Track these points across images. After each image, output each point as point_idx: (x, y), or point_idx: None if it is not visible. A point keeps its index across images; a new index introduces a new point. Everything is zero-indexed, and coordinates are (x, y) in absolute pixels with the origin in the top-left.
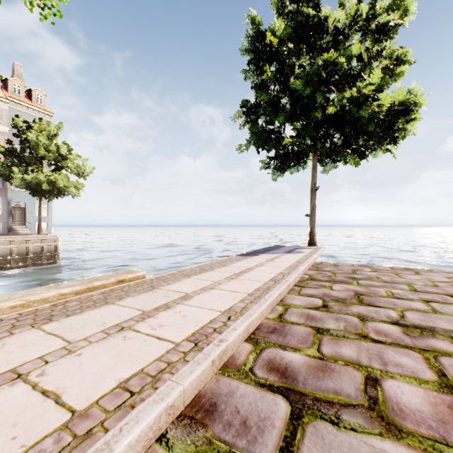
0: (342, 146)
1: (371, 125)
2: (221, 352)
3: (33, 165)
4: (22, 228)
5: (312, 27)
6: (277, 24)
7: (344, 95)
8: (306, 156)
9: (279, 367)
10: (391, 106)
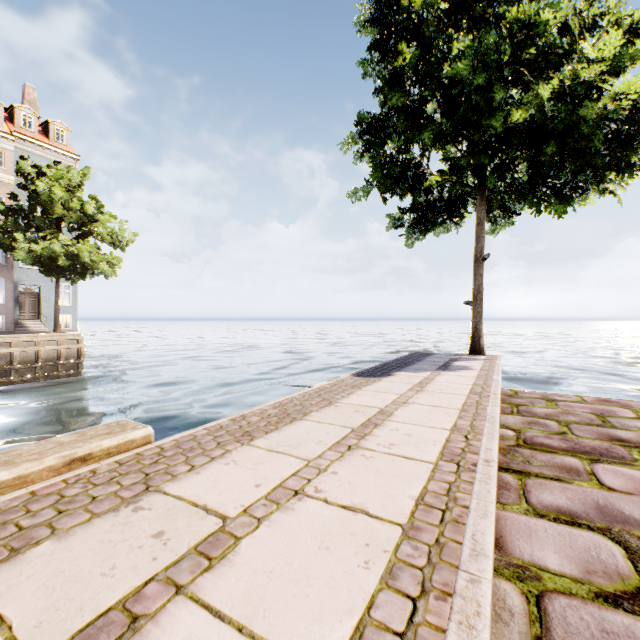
0: (531, 184)
1: (596, 138)
2: None
3: (45, 230)
4: (34, 324)
5: None
6: None
7: (536, 94)
8: (464, 206)
9: None
10: (633, 103)
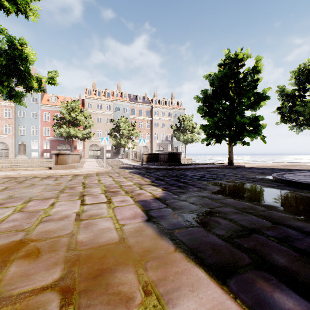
0: None
1: None
2: (263, 165)
3: (185, 133)
4: None
5: (309, 79)
6: (288, 89)
7: None
8: None
9: (269, 166)
10: None
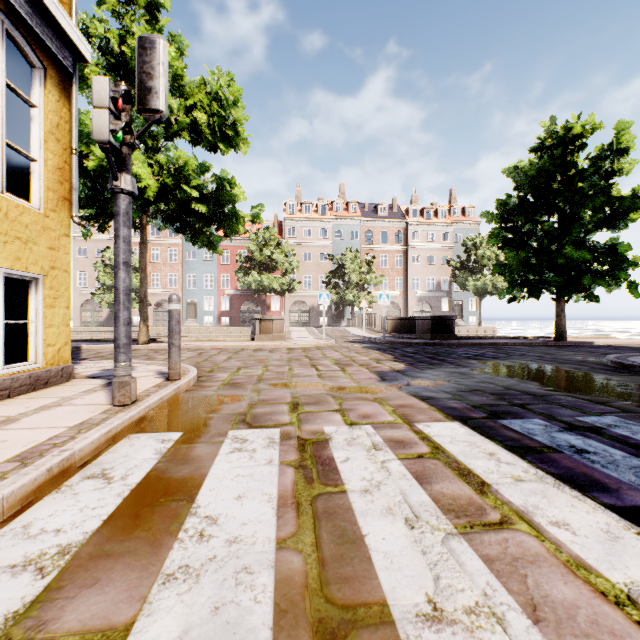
0: None
1: None
2: None
3: (479, 274)
4: (459, 322)
5: None
6: None
7: None
8: None
9: None
10: None
